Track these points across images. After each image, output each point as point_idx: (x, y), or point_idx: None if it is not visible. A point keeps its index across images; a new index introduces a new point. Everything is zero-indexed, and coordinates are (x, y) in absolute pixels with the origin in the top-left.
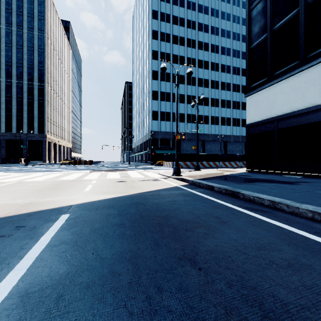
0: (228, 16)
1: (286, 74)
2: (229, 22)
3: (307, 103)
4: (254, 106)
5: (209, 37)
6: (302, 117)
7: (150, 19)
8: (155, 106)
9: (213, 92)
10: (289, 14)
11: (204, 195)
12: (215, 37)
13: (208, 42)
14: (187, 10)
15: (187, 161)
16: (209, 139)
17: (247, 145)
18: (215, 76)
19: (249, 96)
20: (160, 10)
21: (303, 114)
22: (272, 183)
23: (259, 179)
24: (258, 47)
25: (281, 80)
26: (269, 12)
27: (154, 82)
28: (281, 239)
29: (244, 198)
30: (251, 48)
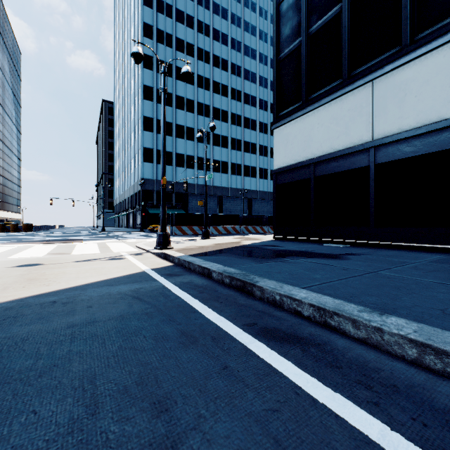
0: (254, 30)
1: (326, 97)
2: (255, 38)
3: (351, 139)
4: (284, 143)
5: (229, 53)
6: (346, 160)
7: (140, 5)
8: (149, 140)
9: (234, 129)
10: (329, 12)
11: (183, 293)
12: (236, 54)
13: (228, 59)
14: (198, 6)
15: (195, 224)
16: (228, 195)
17: (274, 200)
18: (237, 108)
19: (277, 128)
20: None
21: (347, 156)
22: (310, 258)
23: (291, 251)
24: (289, 57)
25: (319, 106)
26: (303, 7)
27: (146, 103)
28: None
29: (263, 298)
30: (280, 58)
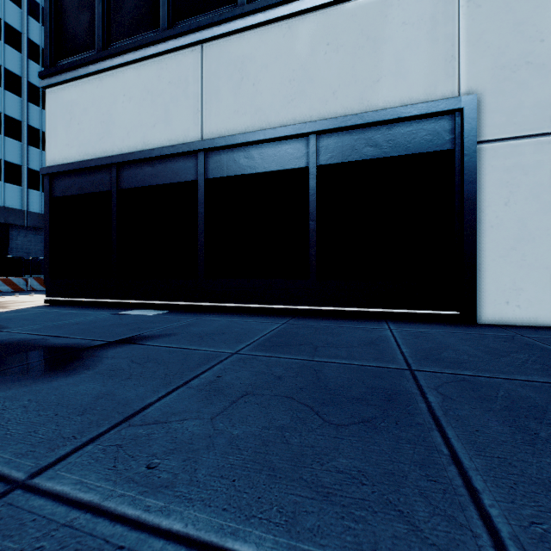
0: None
1: (136, 51)
2: None
3: (174, 133)
4: (66, 119)
5: None
6: (166, 167)
7: None
8: None
9: (37, 113)
10: None
11: None
12: None
13: None
14: None
15: None
16: (23, 223)
17: (48, 227)
18: None
19: (53, 87)
20: None
21: (168, 160)
22: None
23: None
24: None
25: (125, 63)
26: None
27: None
28: None
29: None
30: None
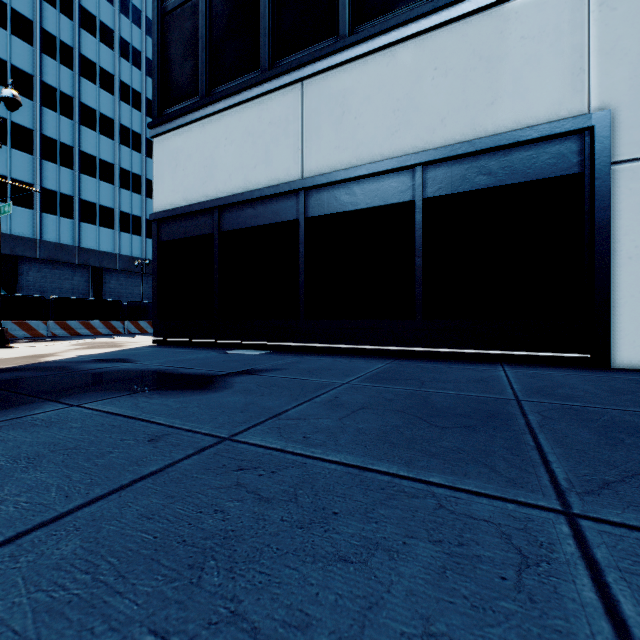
0: None
1: (237, 95)
2: None
3: (274, 173)
4: (172, 166)
5: (117, 18)
6: (267, 207)
7: None
8: None
9: (128, 154)
10: None
11: None
12: (132, 28)
13: (114, 28)
14: None
15: (4, 318)
16: (115, 267)
17: (155, 270)
18: (133, 120)
19: (160, 136)
20: None
21: (268, 200)
22: (133, 394)
23: (128, 373)
24: (181, 11)
25: (227, 107)
26: None
27: None
28: None
29: None
30: (167, 7)
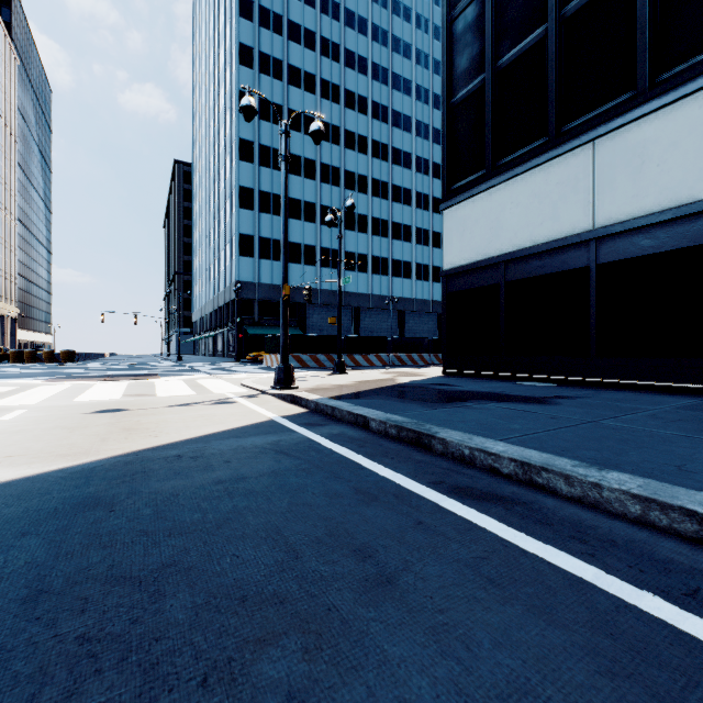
0: (408, 50)
1: (523, 164)
2: (409, 62)
3: (562, 227)
4: (460, 231)
5: (370, 86)
6: (553, 258)
7: (234, 17)
8: (247, 223)
9: (378, 204)
10: (528, 37)
11: (339, 447)
12: (381, 88)
13: (367, 96)
14: (322, 15)
15: (320, 352)
16: (368, 306)
17: (445, 316)
18: (382, 171)
19: (449, 208)
20: (260, 1)
21: (555, 251)
22: (502, 402)
23: (473, 392)
24: (467, 103)
25: (512, 176)
26: (489, 28)
27: (244, 165)
28: (611, 672)
29: (446, 453)
30: (454, 103)
